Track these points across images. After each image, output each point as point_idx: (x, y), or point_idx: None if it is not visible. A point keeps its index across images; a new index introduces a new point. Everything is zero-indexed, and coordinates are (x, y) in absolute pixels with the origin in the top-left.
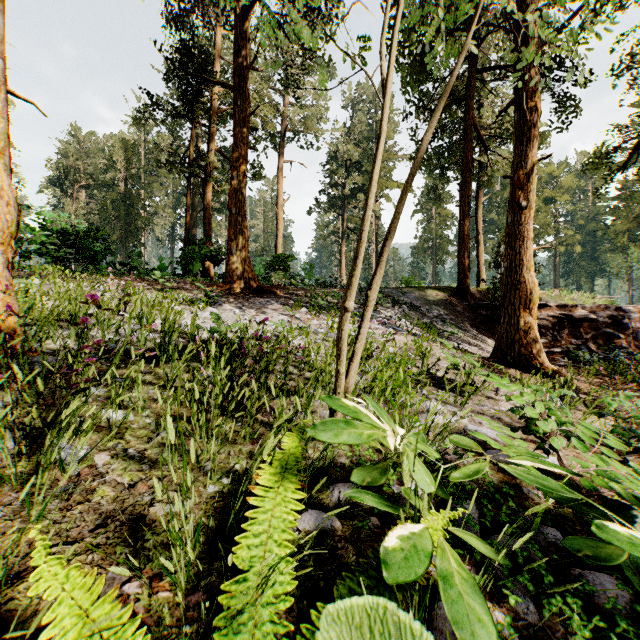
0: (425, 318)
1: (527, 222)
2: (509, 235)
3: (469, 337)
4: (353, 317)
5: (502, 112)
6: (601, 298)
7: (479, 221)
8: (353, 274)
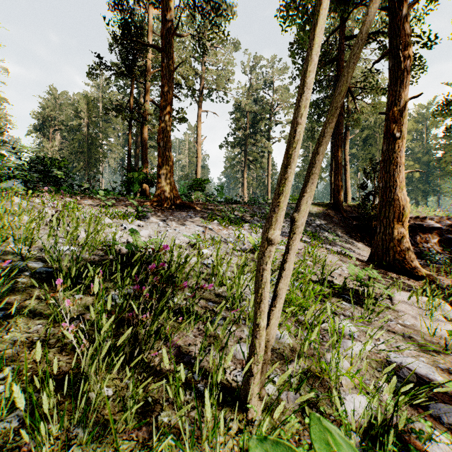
0: (310, 227)
1: (400, 150)
2: (384, 161)
3: (345, 242)
4: (255, 227)
5: (375, 62)
6: (440, 211)
7: (346, 154)
8: (282, 190)
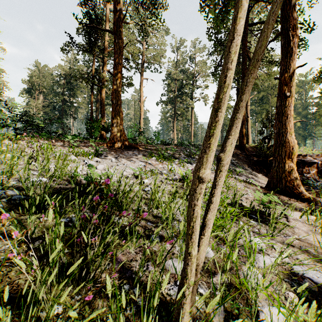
0: None
1: (290, 105)
2: (278, 113)
3: (248, 173)
4: (182, 162)
5: (271, 41)
6: (316, 150)
7: (248, 109)
8: (213, 133)
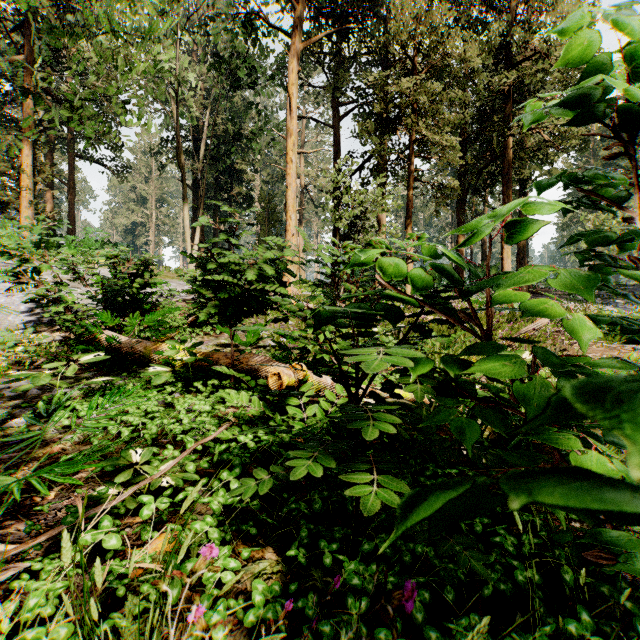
0: None
1: None
2: None
3: None
4: (596, 305)
5: None
6: None
7: None
8: None
